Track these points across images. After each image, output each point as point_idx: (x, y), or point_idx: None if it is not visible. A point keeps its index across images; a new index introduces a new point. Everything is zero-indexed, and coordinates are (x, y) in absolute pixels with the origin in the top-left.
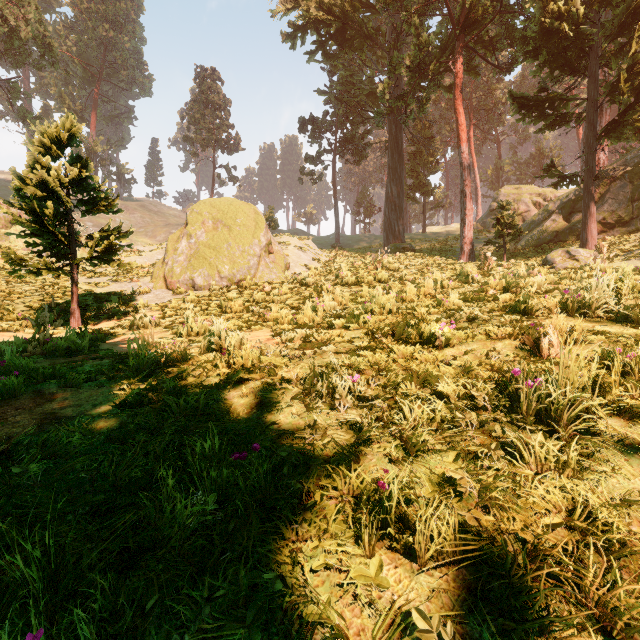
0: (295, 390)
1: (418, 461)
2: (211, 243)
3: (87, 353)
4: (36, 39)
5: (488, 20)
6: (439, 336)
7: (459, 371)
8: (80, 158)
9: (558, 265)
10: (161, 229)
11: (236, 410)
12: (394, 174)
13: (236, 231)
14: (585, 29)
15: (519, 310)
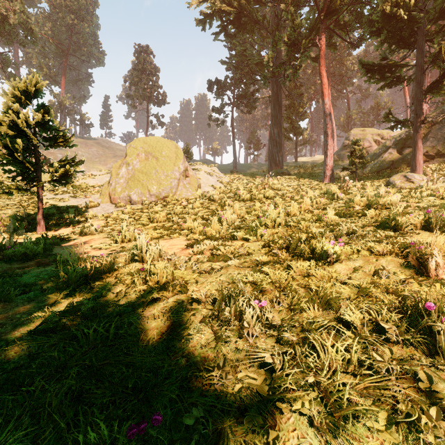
0: (204, 312)
1: (345, 429)
2: (143, 169)
3: (40, 258)
4: (21, 24)
5: (344, 9)
6: (331, 254)
7: (354, 290)
8: (45, 106)
9: (398, 186)
10: (110, 159)
11: (147, 336)
12: (275, 120)
13: (162, 161)
14: (415, 14)
15: (388, 226)
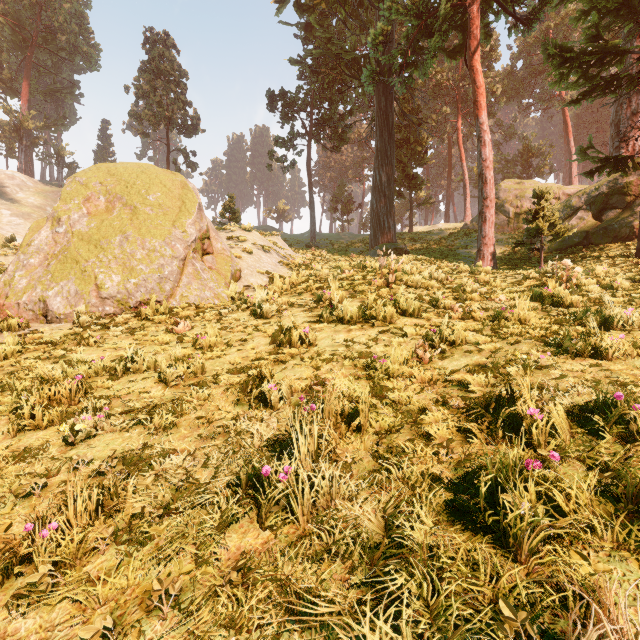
0: None
1: None
2: (94, 234)
3: None
4: None
5: None
6: None
7: None
8: None
9: None
10: None
11: None
12: (383, 158)
13: (144, 214)
14: None
15: None
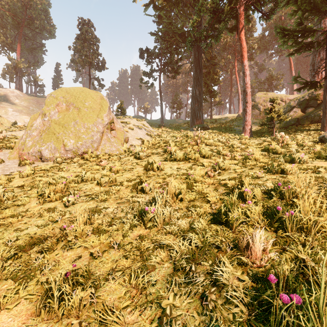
0: None
1: None
2: (61, 121)
3: None
4: None
5: None
6: None
7: None
8: None
9: None
10: None
11: None
12: (197, 82)
13: (84, 112)
14: None
15: None
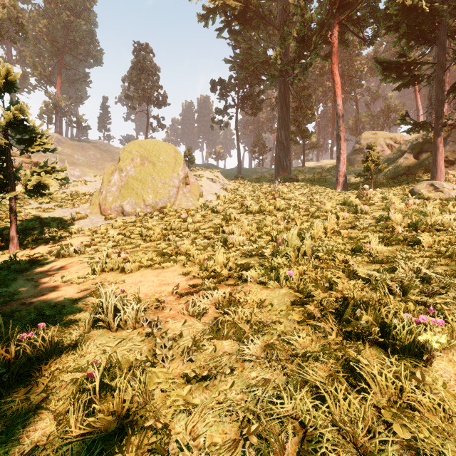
0: None
1: None
2: (138, 176)
3: None
4: (11, 19)
5: (358, 2)
6: (429, 347)
7: None
8: (19, 103)
9: (425, 196)
10: (108, 163)
11: None
12: (283, 122)
13: (159, 166)
14: (438, 6)
15: None
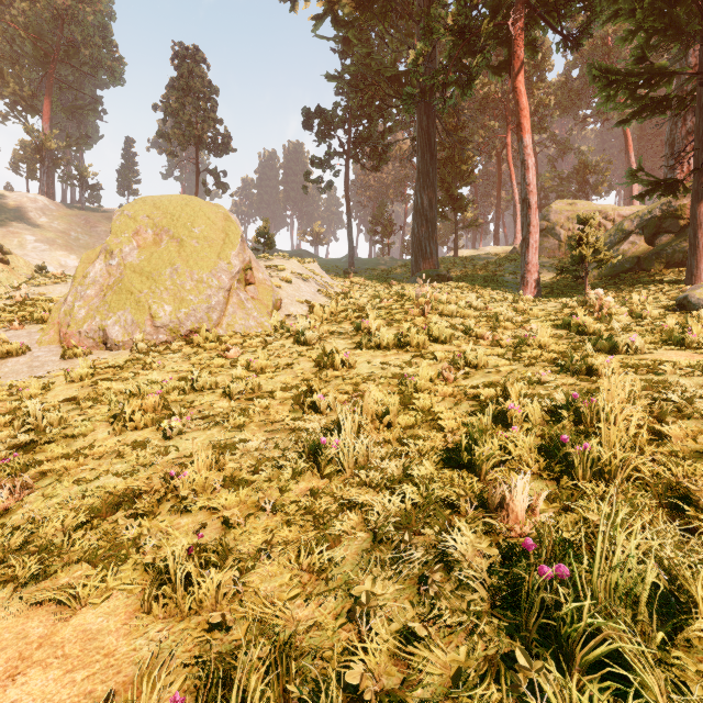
0: None
1: None
2: (145, 266)
3: None
4: None
5: None
6: None
7: None
8: None
9: None
10: None
11: None
12: (425, 180)
13: (191, 247)
14: None
15: None
